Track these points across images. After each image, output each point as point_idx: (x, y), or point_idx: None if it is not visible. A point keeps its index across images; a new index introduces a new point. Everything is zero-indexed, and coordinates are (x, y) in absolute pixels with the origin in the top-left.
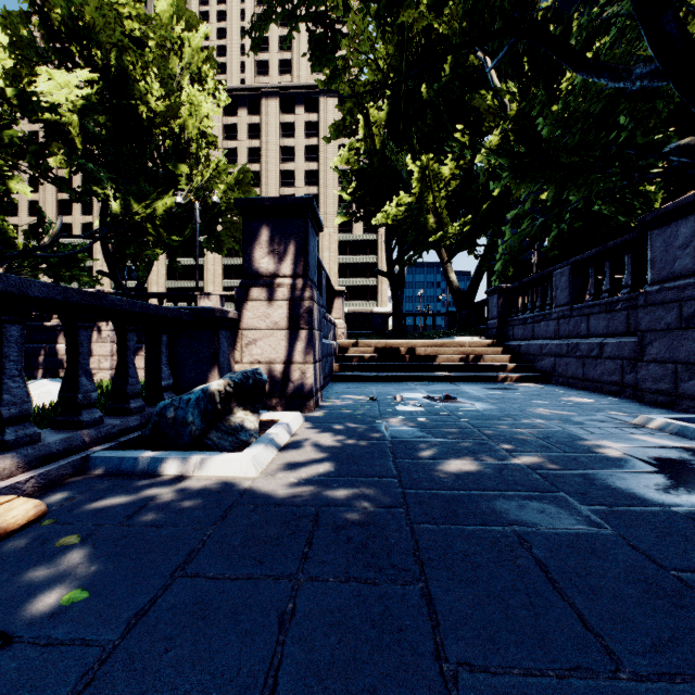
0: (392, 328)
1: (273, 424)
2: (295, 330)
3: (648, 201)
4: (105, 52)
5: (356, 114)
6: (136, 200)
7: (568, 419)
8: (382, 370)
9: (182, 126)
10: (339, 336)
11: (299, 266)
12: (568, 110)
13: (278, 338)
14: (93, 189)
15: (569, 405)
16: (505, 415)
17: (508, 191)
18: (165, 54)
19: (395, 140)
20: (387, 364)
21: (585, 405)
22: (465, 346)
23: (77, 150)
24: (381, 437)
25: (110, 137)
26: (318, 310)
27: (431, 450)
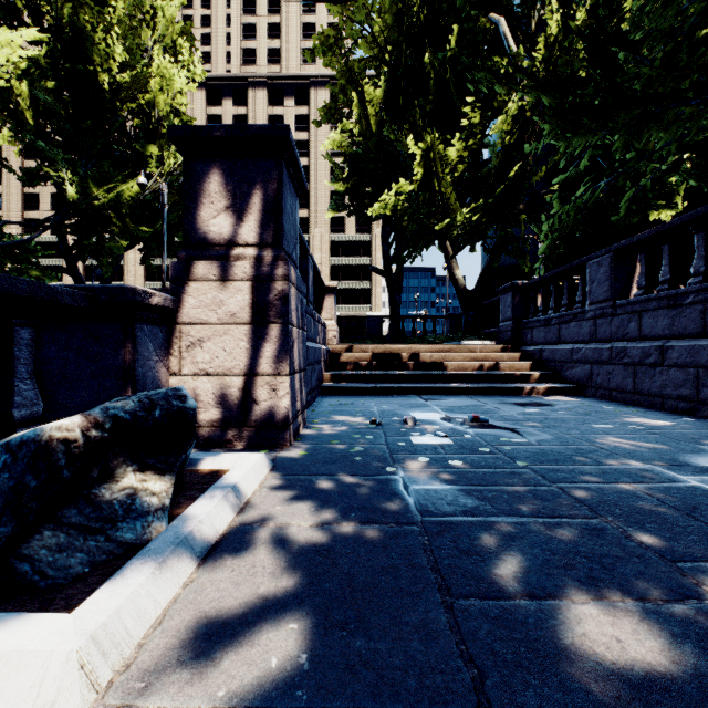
0: (389, 332)
1: (213, 480)
2: (262, 325)
3: (671, 192)
4: (57, 9)
5: (350, 92)
6: (97, 184)
7: (677, 460)
8: (382, 381)
9: (152, 102)
10: (330, 339)
11: (268, 230)
12: (638, 31)
13: (236, 337)
14: (44, 169)
15: (646, 431)
16: (576, 452)
17: (527, 172)
18: (135, 24)
19: (393, 122)
20: (387, 373)
21: (668, 431)
22: (476, 352)
23: (27, 125)
24: (402, 511)
25: (67, 112)
26: (299, 298)
27: (511, 555)
